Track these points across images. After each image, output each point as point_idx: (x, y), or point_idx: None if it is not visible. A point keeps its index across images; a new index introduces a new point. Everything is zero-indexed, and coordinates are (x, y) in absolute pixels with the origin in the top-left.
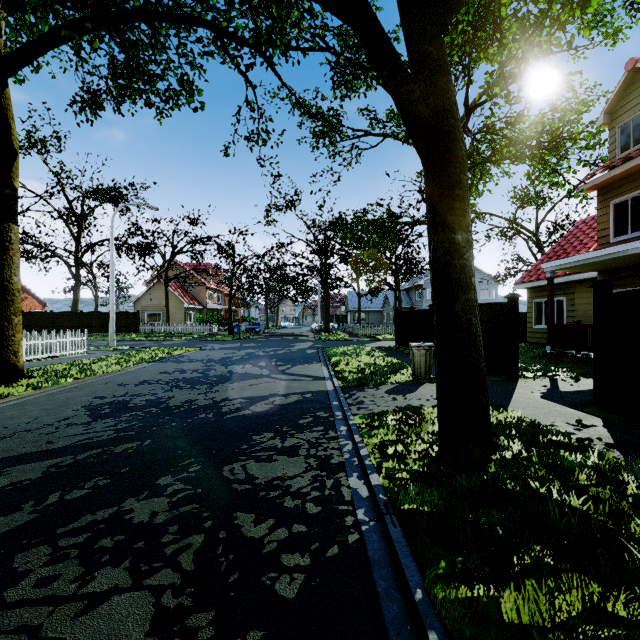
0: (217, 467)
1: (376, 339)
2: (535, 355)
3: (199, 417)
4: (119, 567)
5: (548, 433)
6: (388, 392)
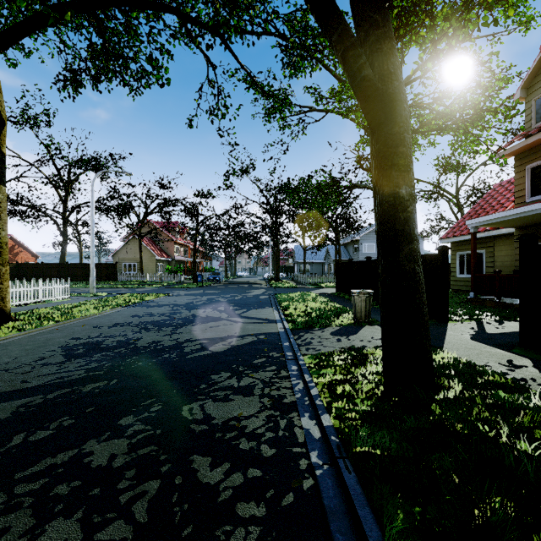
0: (177, 407)
1: (319, 286)
2: (460, 300)
3: (163, 357)
4: (71, 518)
5: (484, 373)
6: (333, 334)
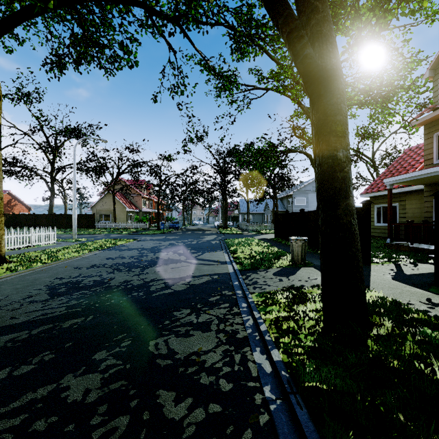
0: (144, 342)
1: (260, 233)
2: (378, 245)
3: (132, 295)
4: None
5: (409, 311)
6: (275, 274)
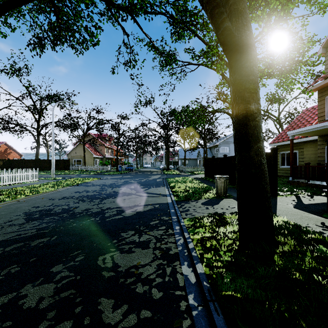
0: (94, 257)
1: (194, 173)
2: (283, 182)
3: (90, 220)
4: None
5: (307, 232)
6: (203, 204)
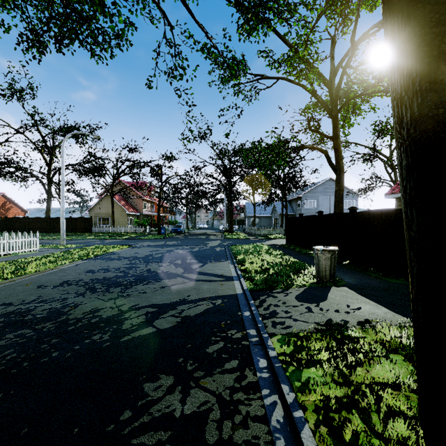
0: None
1: (269, 238)
2: None
3: (91, 340)
4: None
5: None
6: (299, 299)
